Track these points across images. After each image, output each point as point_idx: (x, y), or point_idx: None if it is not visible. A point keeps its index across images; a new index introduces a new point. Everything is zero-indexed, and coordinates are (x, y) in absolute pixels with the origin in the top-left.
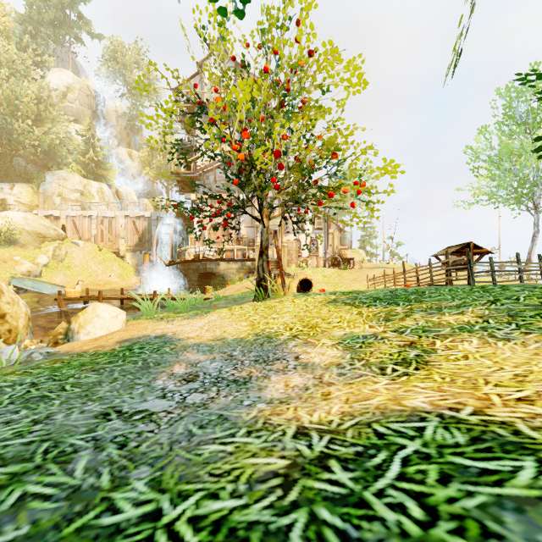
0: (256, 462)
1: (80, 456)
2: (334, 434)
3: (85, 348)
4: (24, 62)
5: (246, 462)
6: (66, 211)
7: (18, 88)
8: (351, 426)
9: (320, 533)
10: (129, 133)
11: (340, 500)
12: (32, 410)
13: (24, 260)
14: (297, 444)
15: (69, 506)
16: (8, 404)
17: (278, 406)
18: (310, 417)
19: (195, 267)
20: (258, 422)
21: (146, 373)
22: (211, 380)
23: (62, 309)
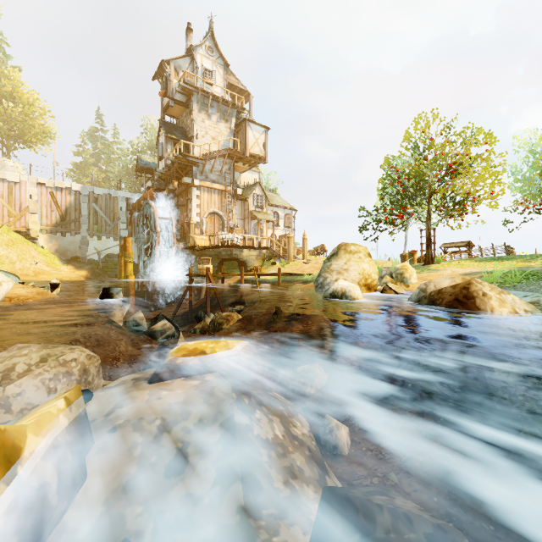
0: None
1: None
2: None
3: None
4: None
5: None
6: None
7: None
8: None
9: None
10: None
11: None
12: None
13: None
14: None
15: None
16: None
17: None
18: None
19: (213, 253)
20: None
21: None
22: None
23: (213, 285)
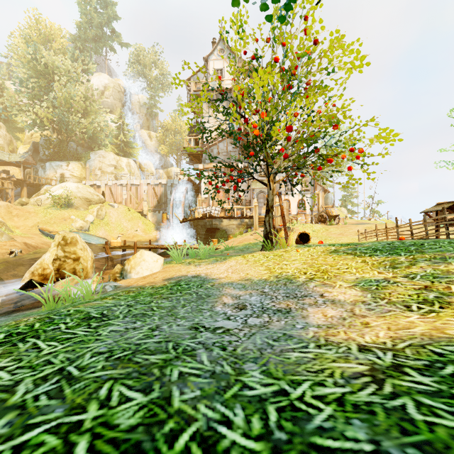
0: (339, 366)
1: (199, 352)
2: (393, 351)
3: (140, 283)
4: (76, 70)
5: (331, 365)
6: (105, 181)
7: (72, 90)
8: (406, 346)
9: (433, 412)
10: (148, 118)
11: (433, 394)
12: (143, 322)
13: (77, 218)
14: (366, 356)
15: (216, 382)
16: (124, 317)
17: (328, 329)
18: (363, 339)
19: (202, 223)
20: (320, 339)
21: (205, 302)
22: (258, 309)
23: (108, 255)
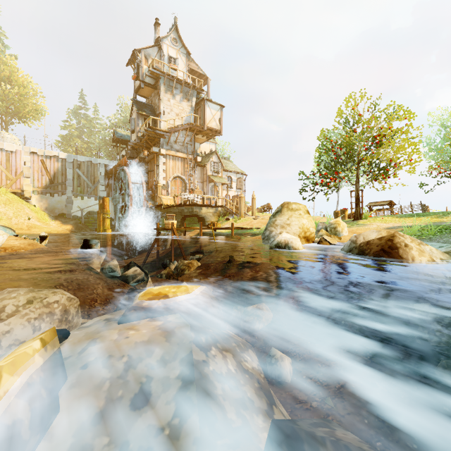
0: None
1: None
2: None
3: None
4: None
5: None
6: None
7: None
8: None
9: None
10: None
11: None
12: None
13: None
14: None
15: None
16: None
17: None
18: None
19: (177, 210)
20: None
21: None
22: None
23: (176, 237)
